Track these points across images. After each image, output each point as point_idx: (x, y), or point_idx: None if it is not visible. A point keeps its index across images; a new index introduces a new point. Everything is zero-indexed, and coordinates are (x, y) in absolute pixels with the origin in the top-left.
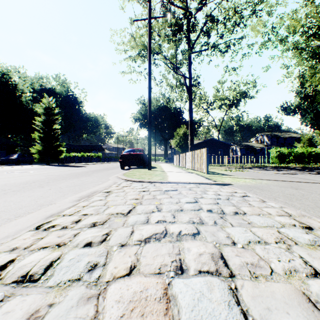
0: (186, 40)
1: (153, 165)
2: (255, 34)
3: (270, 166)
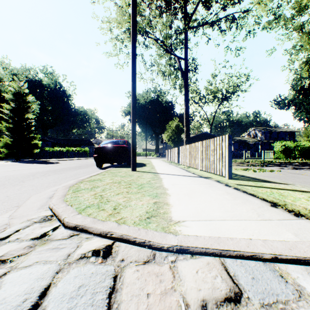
0: (182, 14)
1: (142, 161)
2: (262, 8)
3: (282, 162)
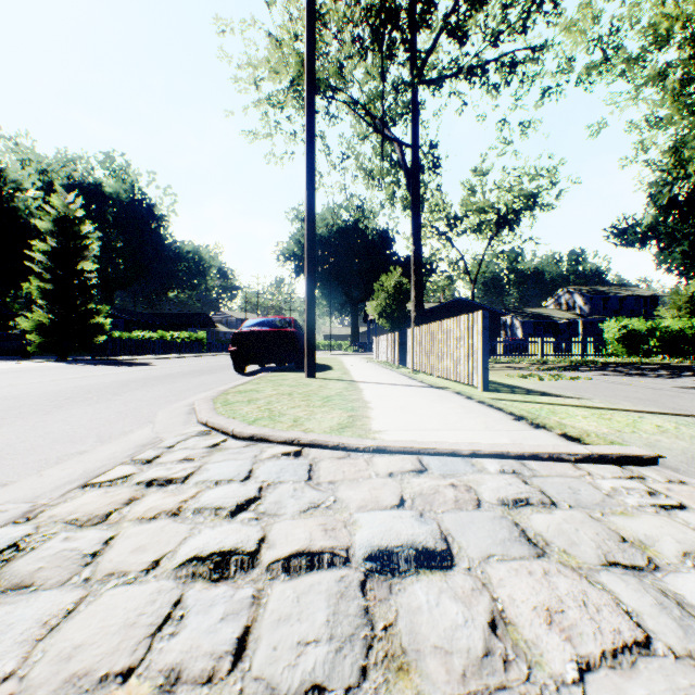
0: (406, 52)
1: (325, 361)
2: (575, 39)
3: (614, 364)
